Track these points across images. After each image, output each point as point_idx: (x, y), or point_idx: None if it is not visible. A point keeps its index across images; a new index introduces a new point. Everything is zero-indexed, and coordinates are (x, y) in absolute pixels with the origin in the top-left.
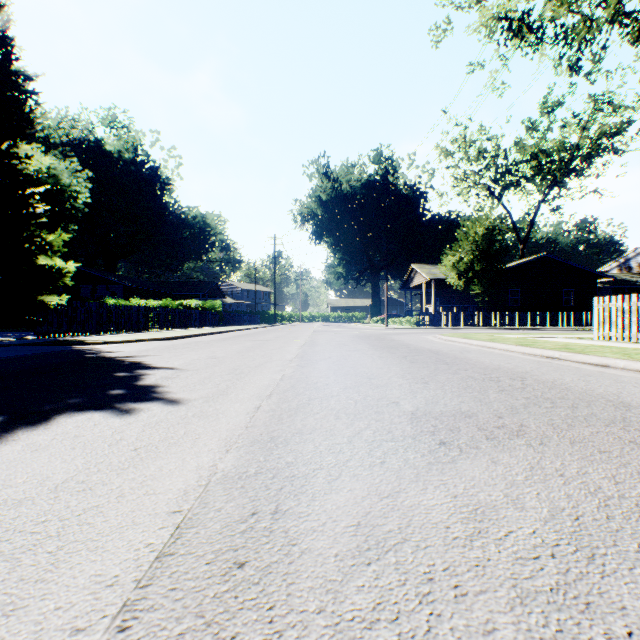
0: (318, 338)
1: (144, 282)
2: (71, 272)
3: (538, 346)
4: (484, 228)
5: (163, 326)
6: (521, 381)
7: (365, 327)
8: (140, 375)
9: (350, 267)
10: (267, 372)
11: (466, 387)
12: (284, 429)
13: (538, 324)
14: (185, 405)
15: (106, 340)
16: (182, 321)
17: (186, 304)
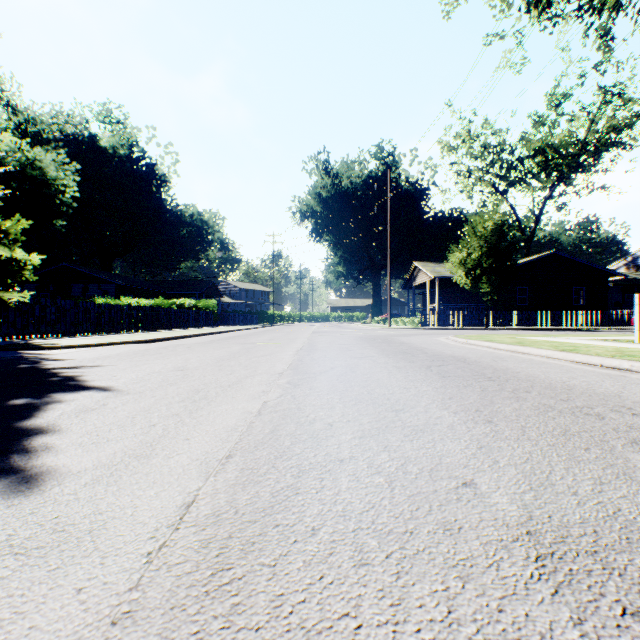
0: (317, 340)
1: (139, 281)
2: (35, 265)
3: (588, 352)
4: (493, 223)
5: (150, 326)
6: (636, 416)
7: (367, 327)
8: (46, 404)
9: (350, 266)
10: (242, 396)
11: (564, 433)
12: (213, 639)
13: (548, 324)
14: (39, 497)
15: (69, 343)
16: (172, 321)
17: (179, 303)
